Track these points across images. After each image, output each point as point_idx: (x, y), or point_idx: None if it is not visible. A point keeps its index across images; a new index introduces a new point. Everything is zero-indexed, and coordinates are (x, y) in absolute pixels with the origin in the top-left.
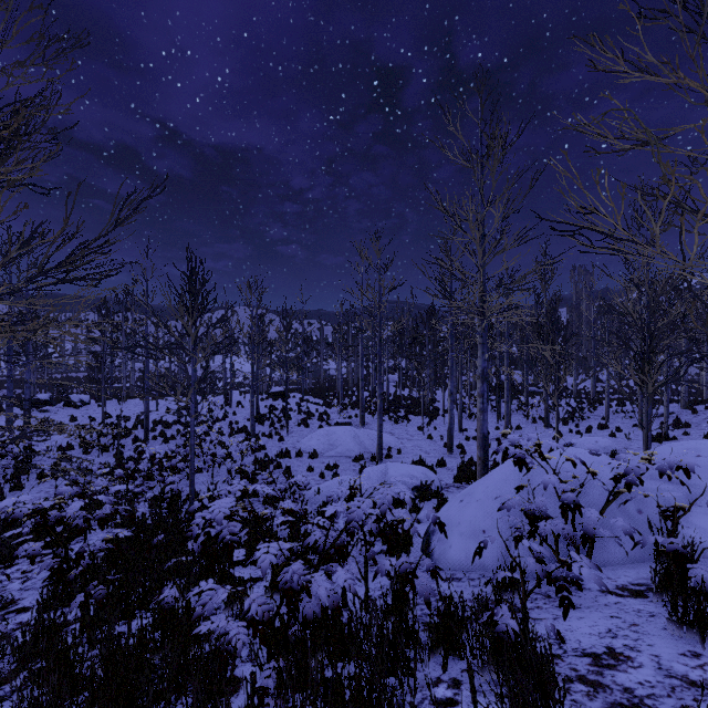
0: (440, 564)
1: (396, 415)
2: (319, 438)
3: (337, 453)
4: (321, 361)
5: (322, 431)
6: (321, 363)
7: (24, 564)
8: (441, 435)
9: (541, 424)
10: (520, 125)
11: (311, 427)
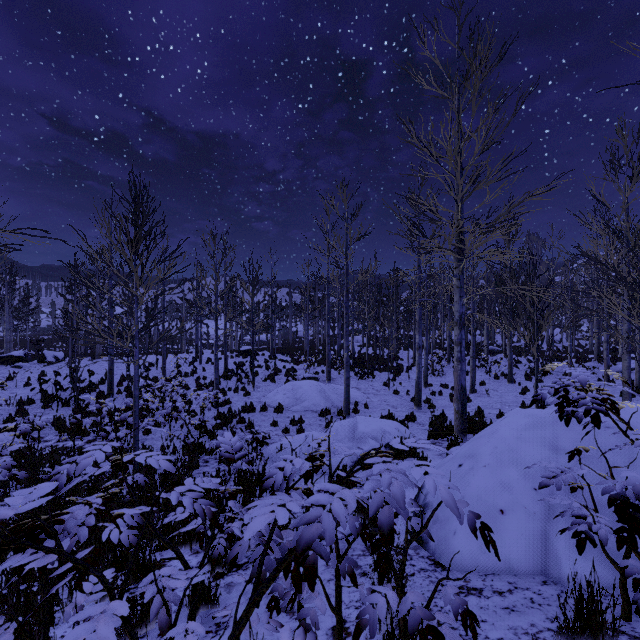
0: (442, 559)
1: (362, 371)
2: (284, 393)
3: (303, 407)
4: (290, 323)
5: (288, 386)
6: (290, 325)
7: None
8: (408, 390)
9: (504, 380)
10: (502, 47)
11: (278, 382)
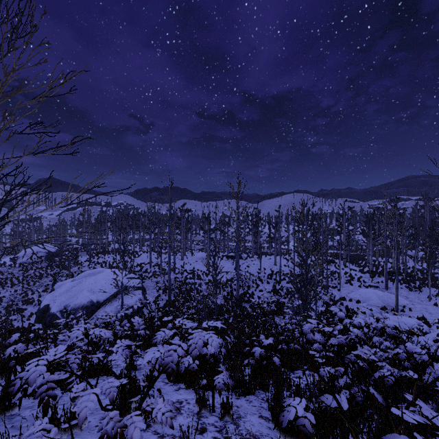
0: None
1: (411, 286)
2: (360, 293)
3: (371, 303)
4: (353, 236)
5: (361, 290)
6: (353, 238)
7: (277, 318)
8: None
9: None
10: None
11: (353, 285)
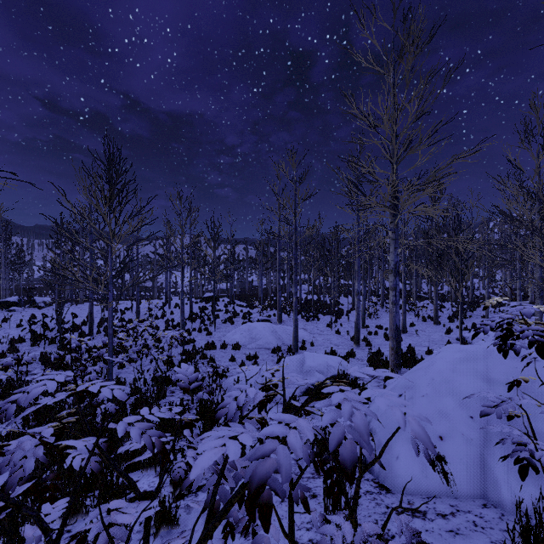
0: (386, 482)
1: (308, 314)
2: (241, 332)
3: (258, 345)
4: (246, 274)
5: (244, 327)
6: (246, 276)
7: None
8: (348, 330)
9: (430, 322)
10: (431, 29)
11: (236, 324)
